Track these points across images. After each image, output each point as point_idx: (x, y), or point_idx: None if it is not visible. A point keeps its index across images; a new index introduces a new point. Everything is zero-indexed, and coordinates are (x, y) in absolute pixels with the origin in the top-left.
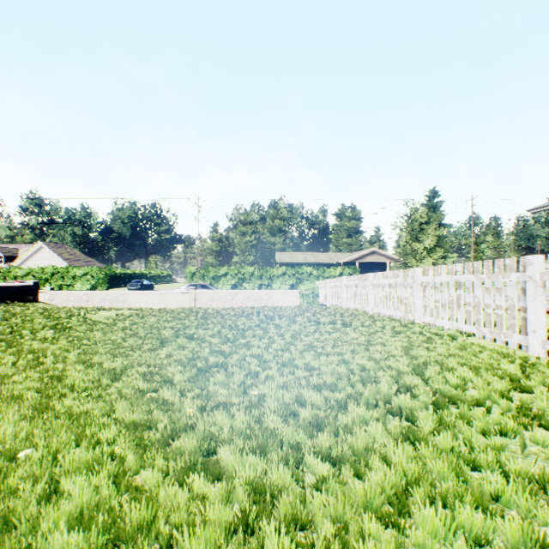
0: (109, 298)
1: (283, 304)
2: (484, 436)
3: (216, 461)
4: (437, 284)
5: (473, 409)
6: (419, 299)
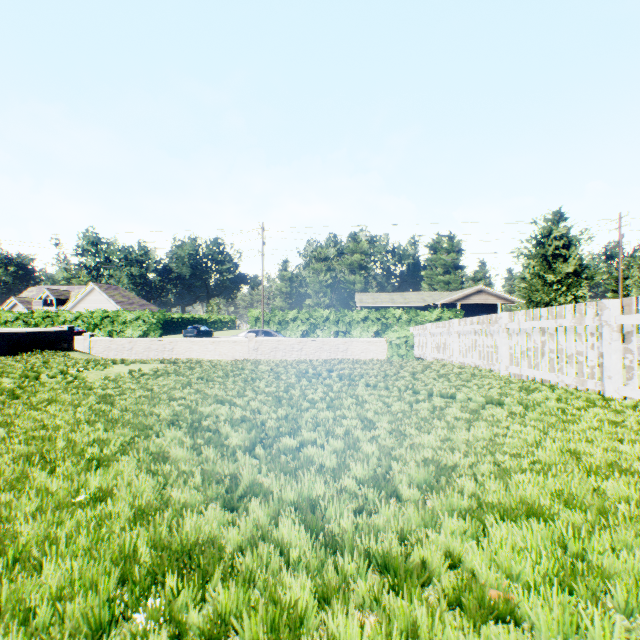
0: (154, 346)
1: (365, 356)
2: None
3: None
4: None
5: None
6: (616, 356)
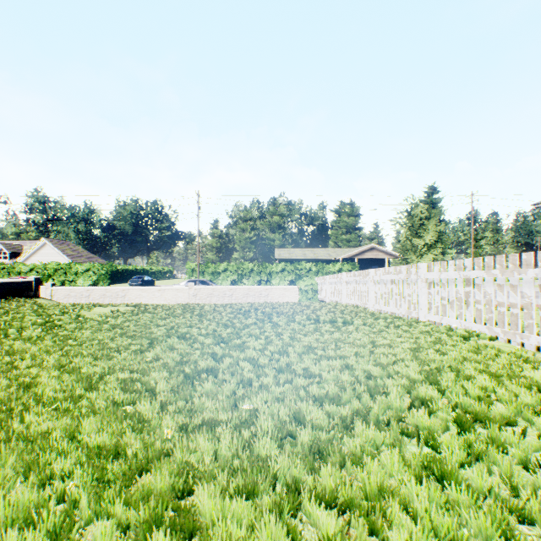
0: (109, 293)
1: (282, 300)
2: (524, 468)
3: (190, 509)
4: (443, 280)
5: (502, 429)
6: (424, 296)
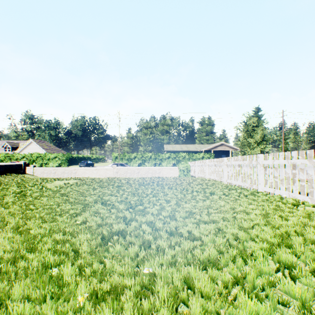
0: (67, 171)
1: (168, 175)
2: None
3: None
4: (275, 165)
5: None
6: (262, 175)
